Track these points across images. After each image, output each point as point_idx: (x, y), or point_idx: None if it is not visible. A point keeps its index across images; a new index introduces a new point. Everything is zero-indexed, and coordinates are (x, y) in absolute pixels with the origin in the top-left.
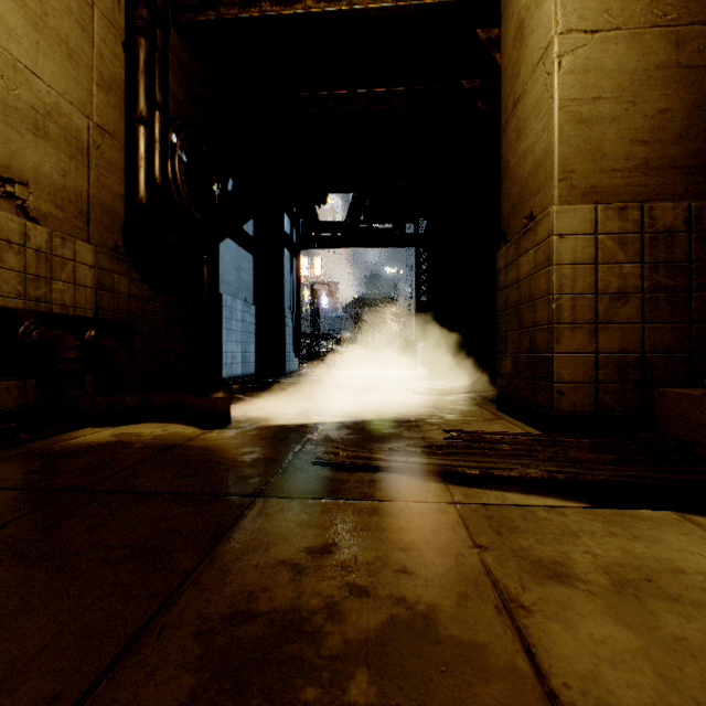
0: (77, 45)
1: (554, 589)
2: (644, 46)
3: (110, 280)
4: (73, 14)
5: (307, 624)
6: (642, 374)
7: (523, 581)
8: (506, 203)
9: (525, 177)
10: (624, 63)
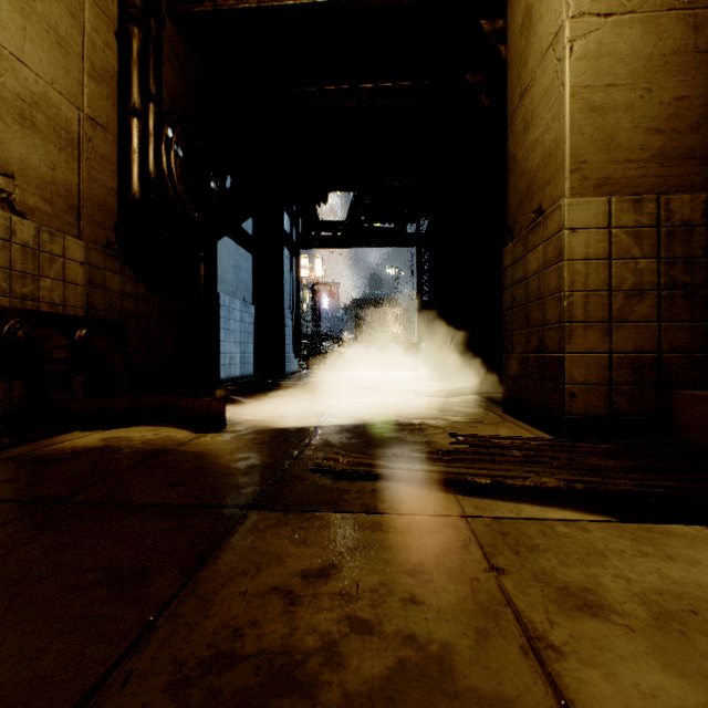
0: (67, 33)
1: (586, 624)
2: (660, 30)
3: (102, 278)
4: (62, 1)
5: (300, 671)
6: (658, 375)
7: (550, 614)
8: (513, 198)
9: (533, 169)
10: (639, 48)
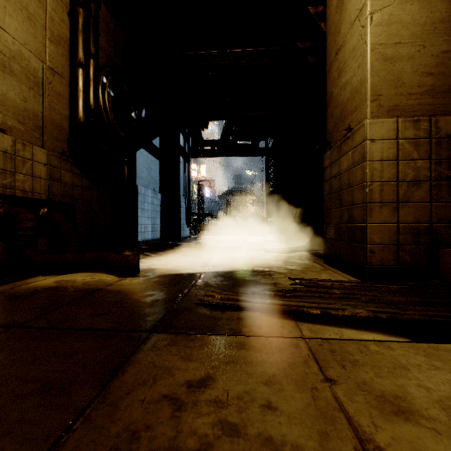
0: (35, 11)
1: (402, 427)
2: (431, 6)
3: (59, 174)
4: None
5: None
6: (430, 238)
7: (373, 418)
8: (330, 121)
9: (345, 101)
10: (417, 18)
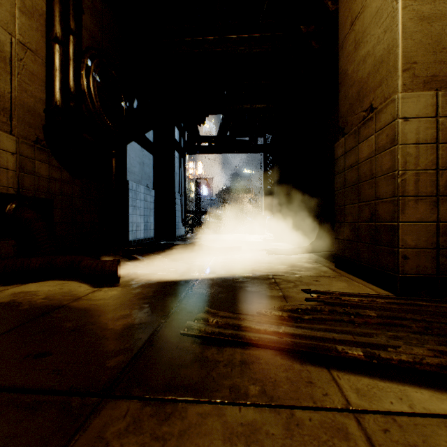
0: None
1: None
2: None
3: (32, 165)
4: None
5: None
6: None
7: None
8: (344, 103)
9: (364, 77)
10: None
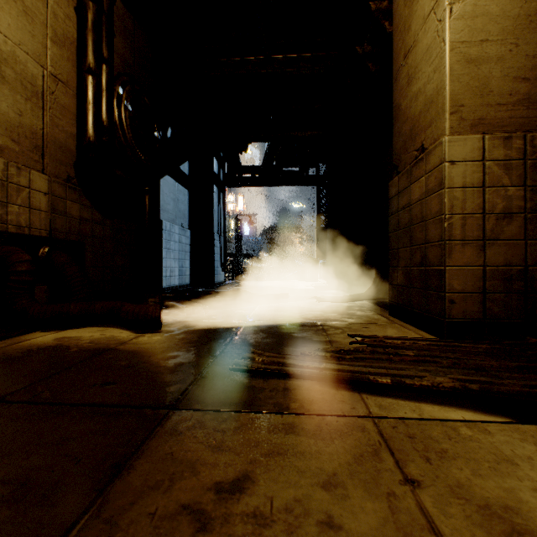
0: (33, 4)
1: None
2: None
3: (63, 206)
4: None
5: None
6: (525, 285)
7: None
8: (398, 140)
9: (416, 115)
10: (508, 9)
